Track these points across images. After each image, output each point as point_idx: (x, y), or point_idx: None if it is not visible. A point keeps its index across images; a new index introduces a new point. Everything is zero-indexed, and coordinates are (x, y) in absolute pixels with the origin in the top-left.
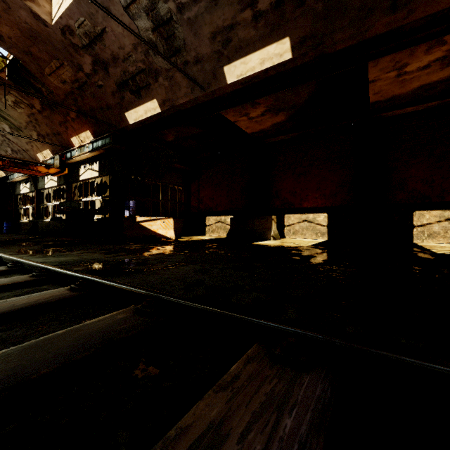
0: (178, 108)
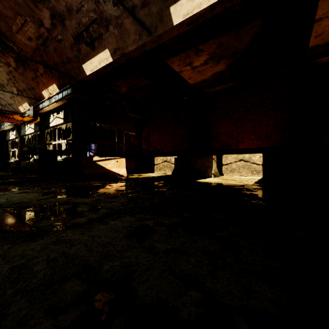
0: (127, 57)
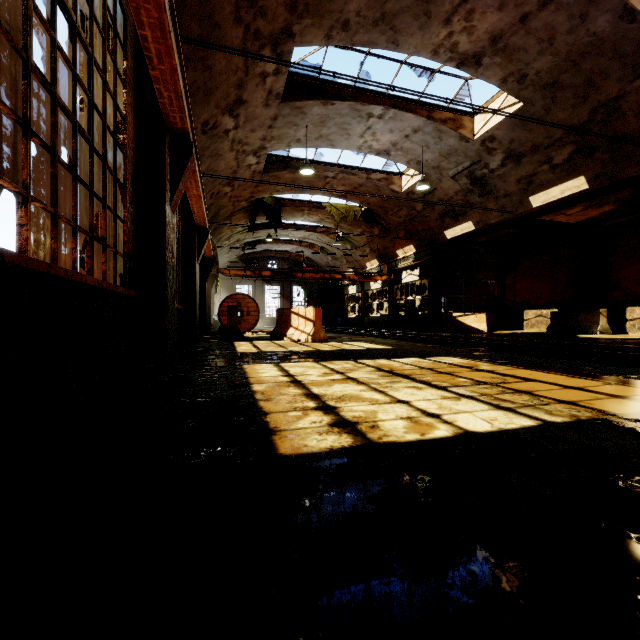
0: (490, 225)
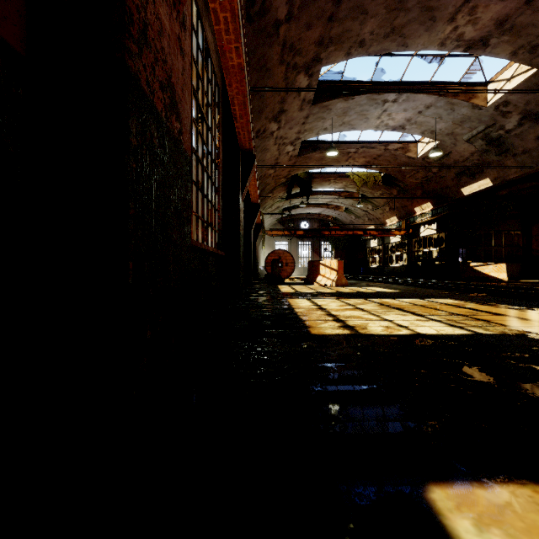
0: (508, 180)
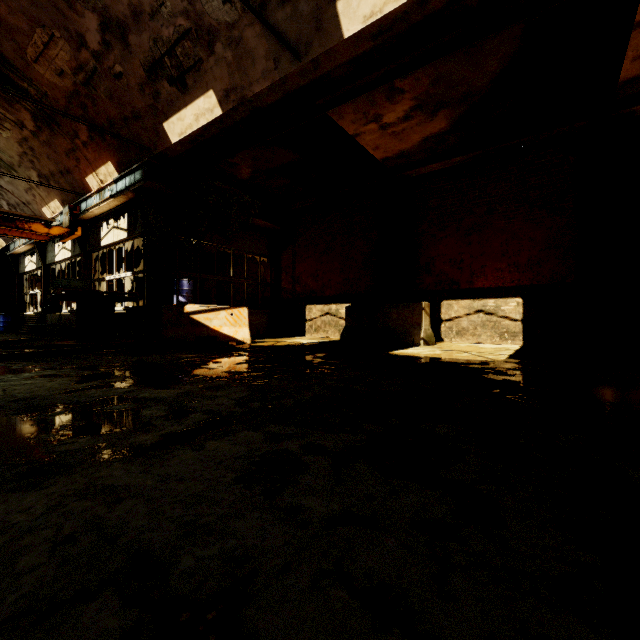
0: (252, 105)
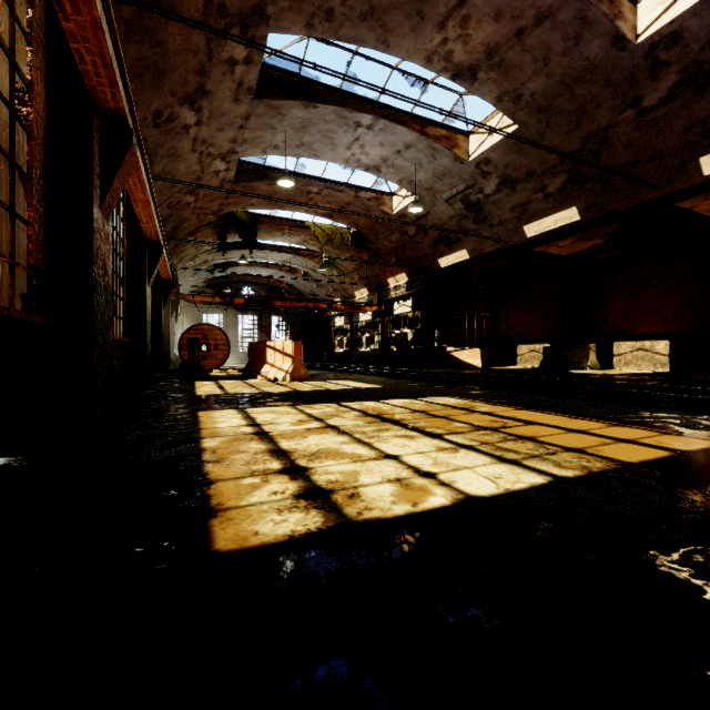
0: (484, 254)
